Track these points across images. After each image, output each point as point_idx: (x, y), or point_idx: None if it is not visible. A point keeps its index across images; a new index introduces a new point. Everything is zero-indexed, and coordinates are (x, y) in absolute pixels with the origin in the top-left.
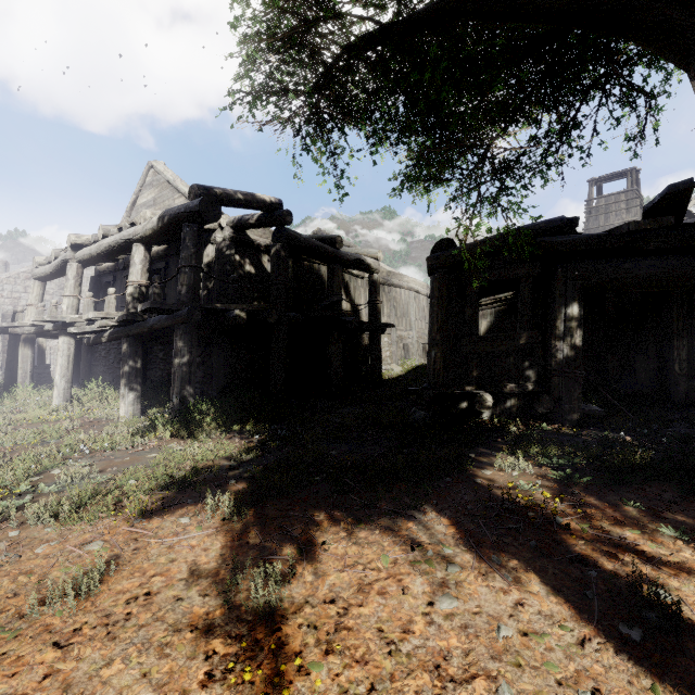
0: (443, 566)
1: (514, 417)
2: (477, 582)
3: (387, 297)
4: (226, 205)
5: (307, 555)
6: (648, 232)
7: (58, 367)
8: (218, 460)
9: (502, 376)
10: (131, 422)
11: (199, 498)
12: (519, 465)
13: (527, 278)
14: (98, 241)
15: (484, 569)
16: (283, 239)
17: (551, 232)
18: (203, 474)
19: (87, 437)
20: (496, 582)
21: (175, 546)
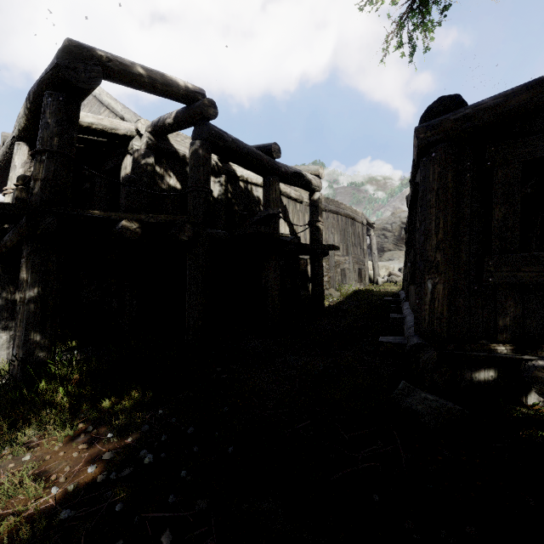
0: None
1: None
2: None
3: (325, 222)
4: (120, 80)
5: None
6: None
7: None
8: None
9: None
10: None
11: None
12: None
13: None
14: None
15: None
16: (204, 136)
17: None
18: None
19: None
20: None
21: None
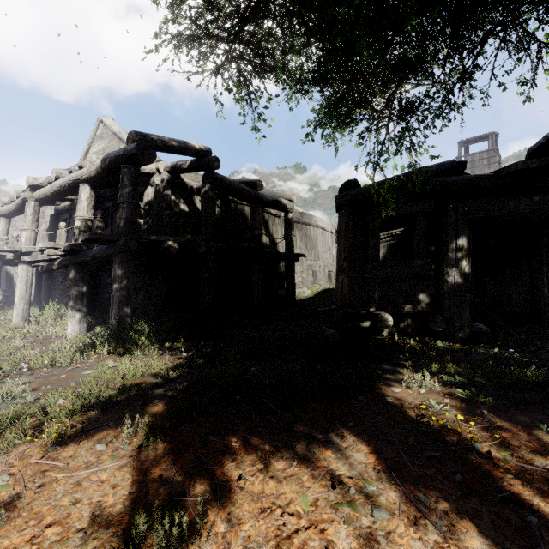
0: (368, 509)
1: (411, 334)
2: (408, 533)
3: (299, 232)
4: (161, 150)
5: (222, 493)
6: (530, 173)
7: (17, 291)
8: (145, 379)
9: (400, 298)
10: (76, 340)
11: (121, 420)
12: (425, 382)
13: (422, 213)
14: (52, 182)
15: (414, 515)
16: (212, 181)
17: (443, 174)
18: (130, 392)
19: (32, 354)
20: (429, 533)
21: (83, 482)
